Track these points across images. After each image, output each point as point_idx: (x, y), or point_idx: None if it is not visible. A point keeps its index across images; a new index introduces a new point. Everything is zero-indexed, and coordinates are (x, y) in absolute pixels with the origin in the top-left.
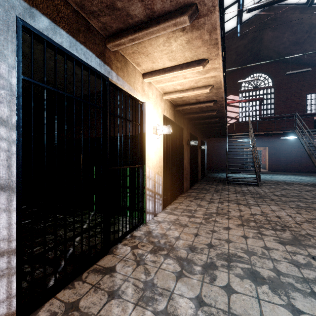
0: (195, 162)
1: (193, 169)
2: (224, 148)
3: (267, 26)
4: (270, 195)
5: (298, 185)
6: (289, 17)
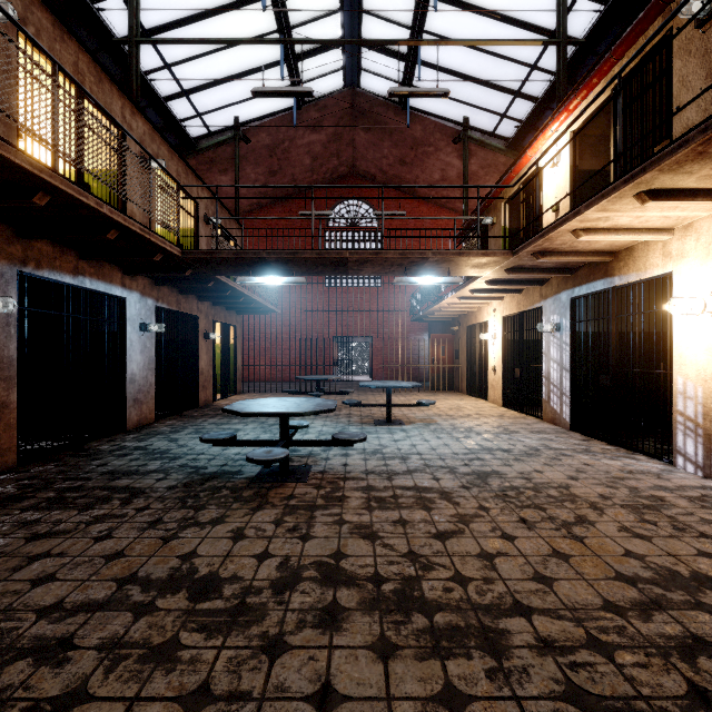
0: None
1: None
2: None
3: None
4: None
5: None
6: None
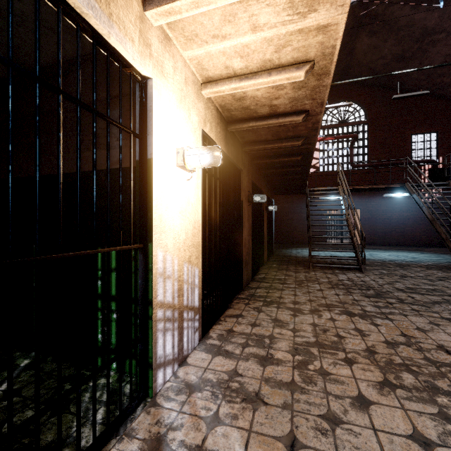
0: (260, 233)
1: (256, 245)
2: (298, 211)
3: (363, 28)
4: (392, 291)
5: (419, 269)
6: (395, 14)
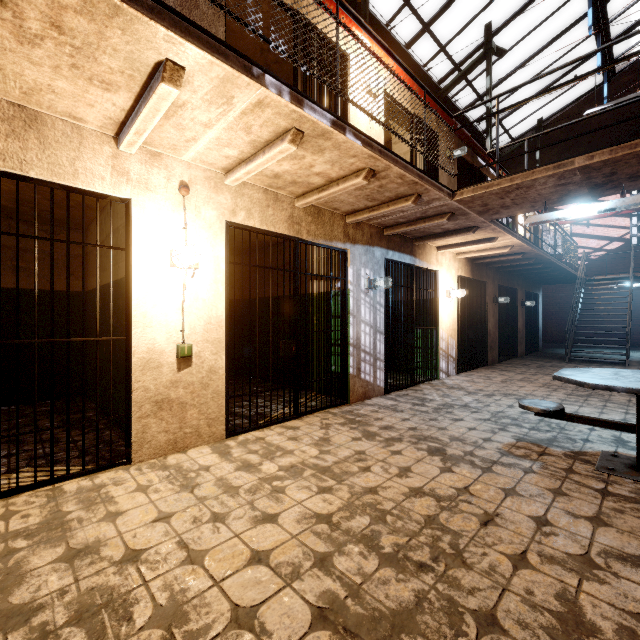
0: (512, 327)
1: (506, 337)
2: (594, 300)
3: None
4: None
5: None
6: None
